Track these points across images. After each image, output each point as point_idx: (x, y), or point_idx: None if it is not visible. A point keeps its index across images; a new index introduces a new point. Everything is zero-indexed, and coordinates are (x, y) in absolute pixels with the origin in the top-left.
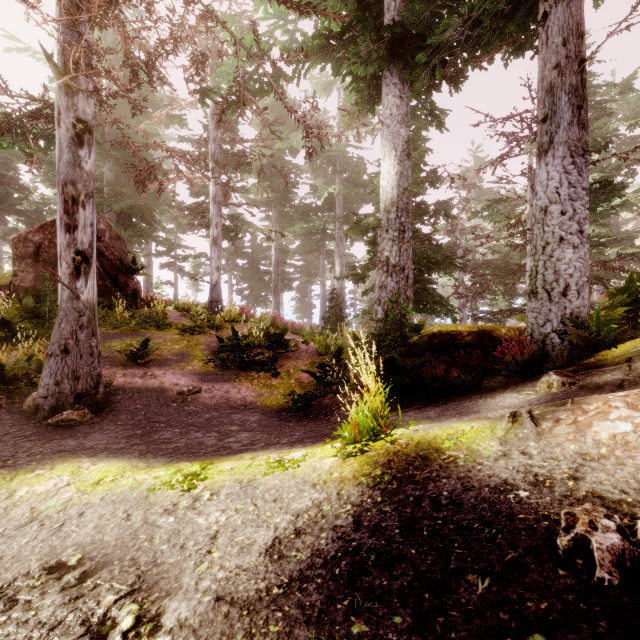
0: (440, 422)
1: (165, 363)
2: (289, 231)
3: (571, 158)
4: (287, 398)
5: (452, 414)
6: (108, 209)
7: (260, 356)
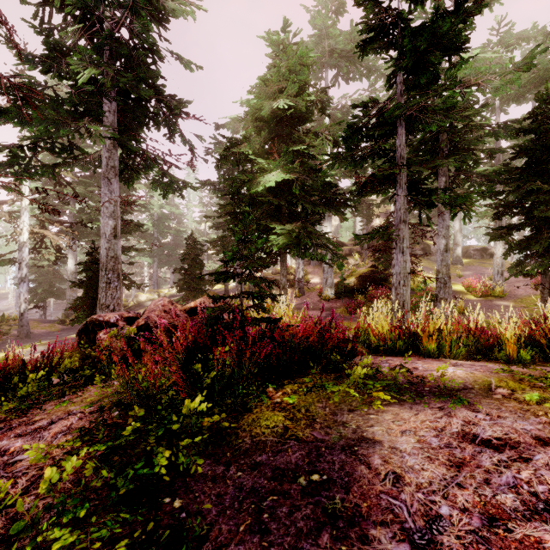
0: None
1: None
2: None
3: None
4: (56, 329)
5: None
6: None
7: None
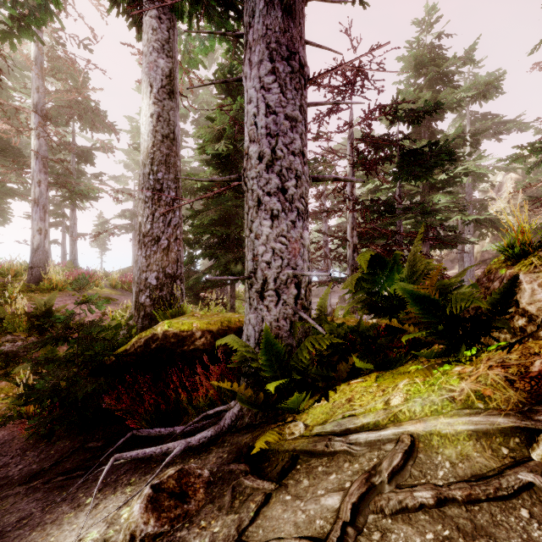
0: None
1: None
2: None
3: (270, 62)
4: None
5: None
6: None
7: (8, 345)
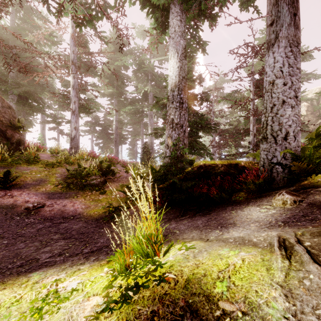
0: (206, 234)
1: (25, 186)
2: (124, 111)
3: (290, 47)
4: (106, 209)
5: (215, 225)
6: (11, 93)
7: (94, 181)
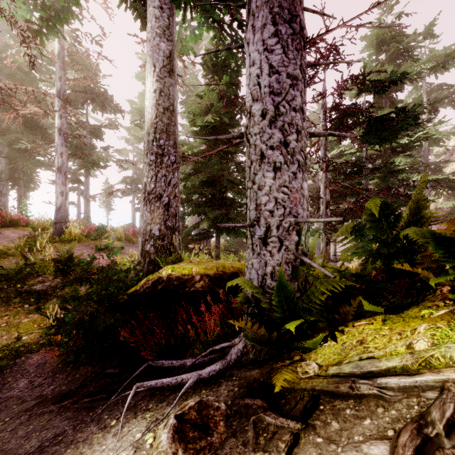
0: None
1: None
2: None
3: (273, 26)
4: (2, 349)
5: None
6: None
7: (39, 285)
